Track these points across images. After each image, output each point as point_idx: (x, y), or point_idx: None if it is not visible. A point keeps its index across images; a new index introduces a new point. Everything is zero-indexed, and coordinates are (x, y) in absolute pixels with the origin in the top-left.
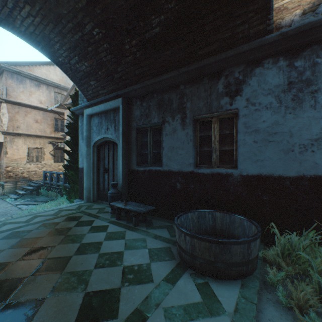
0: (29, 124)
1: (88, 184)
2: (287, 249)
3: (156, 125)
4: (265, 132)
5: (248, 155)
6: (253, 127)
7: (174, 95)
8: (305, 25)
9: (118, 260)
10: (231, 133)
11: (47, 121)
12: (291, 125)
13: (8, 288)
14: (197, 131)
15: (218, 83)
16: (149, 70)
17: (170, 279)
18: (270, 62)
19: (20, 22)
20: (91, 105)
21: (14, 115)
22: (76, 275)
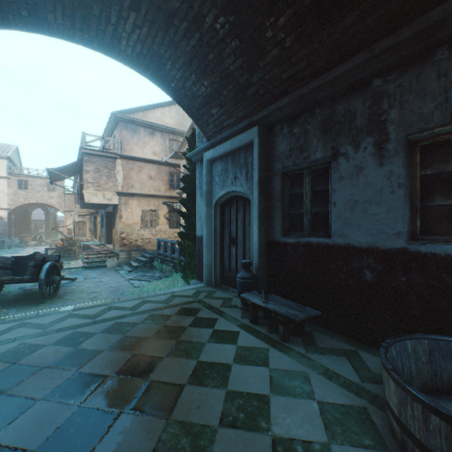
0: (143, 182)
1: (209, 261)
2: None
3: (319, 163)
4: None
5: None
6: None
7: (359, 101)
8: None
9: (261, 416)
10: None
11: (161, 176)
12: None
13: (93, 430)
14: (416, 165)
15: None
16: (306, 66)
17: None
18: None
19: (126, 42)
20: (213, 145)
21: (128, 173)
22: (189, 433)
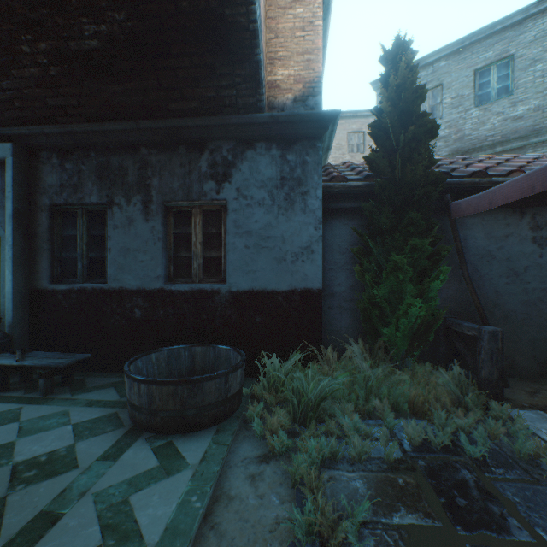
0: None
1: None
2: (273, 376)
3: (96, 207)
4: (258, 235)
5: (239, 264)
6: (245, 227)
7: (131, 161)
8: (295, 116)
9: (1, 458)
10: (219, 232)
11: None
12: (284, 229)
13: None
14: (171, 225)
15: (201, 158)
16: (79, 105)
17: (112, 455)
18: (264, 147)
19: None
20: None
21: None
22: None
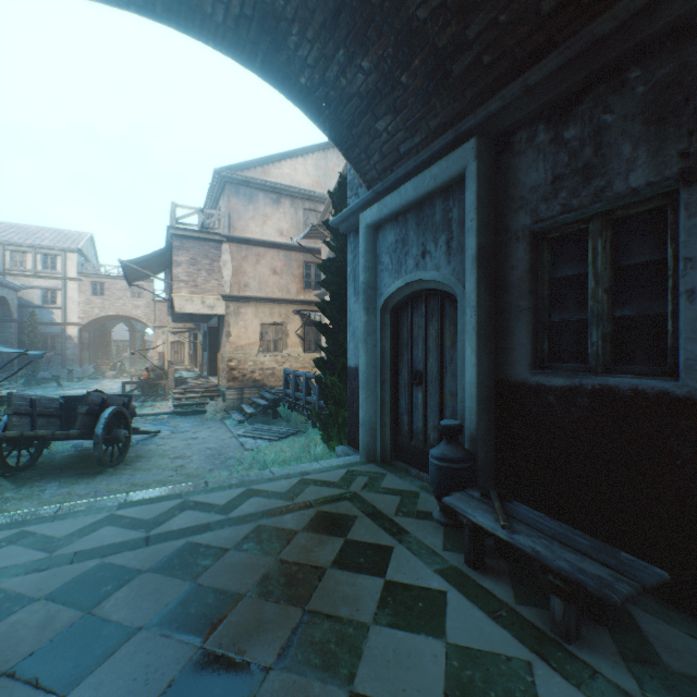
0: (262, 278)
1: (370, 414)
2: None
3: (636, 199)
4: None
5: None
6: None
7: None
8: None
9: None
10: None
11: (291, 269)
12: None
13: None
14: None
15: None
16: None
17: None
18: None
19: None
20: (377, 197)
21: (240, 265)
22: None
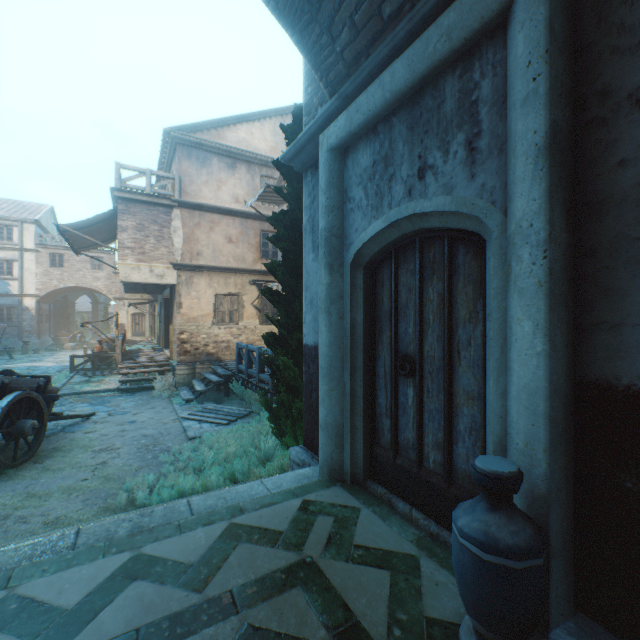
0: (217, 247)
1: (334, 413)
2: None
3: None
4: None
5: None
6: None
7: None
8: None
9: None
10: None
11: (248, 237)
12: None
13: None
14: None
15: None
16: None
17: None
18: None
19: None
20: (345, 106)
21: (192, 231)
22: None
